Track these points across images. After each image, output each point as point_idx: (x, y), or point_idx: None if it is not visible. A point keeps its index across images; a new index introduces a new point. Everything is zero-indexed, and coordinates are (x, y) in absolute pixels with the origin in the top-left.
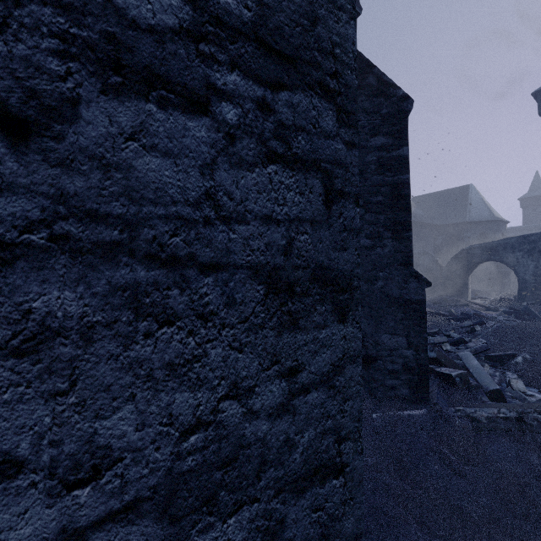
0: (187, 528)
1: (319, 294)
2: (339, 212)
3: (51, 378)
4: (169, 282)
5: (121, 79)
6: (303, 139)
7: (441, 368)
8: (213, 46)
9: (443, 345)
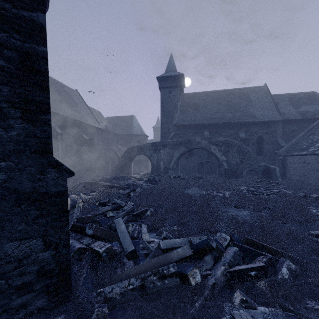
0: None
1: None
2: None
3: None
4: None
5: None
6: None
7: (96, 243)
8: None
9: (107, 213)
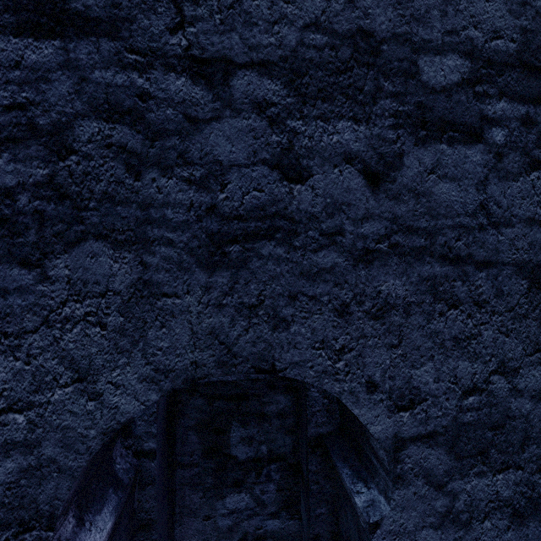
0: (466, 467)
1: None
2: None
3: (389, 335)
4: (454, 276)
5: (425, 132)
6: None
7: None
8: (485, 85)
9: None
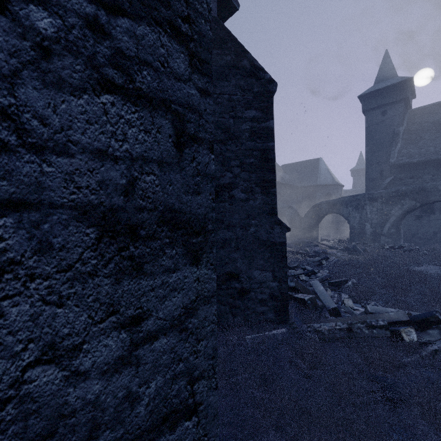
0: None
1: (168, 237)
2: (192, 156)
3: None
4: None
5: None
6: (148, 74)
7: (298, 295)
8: None
9: (300, 276)
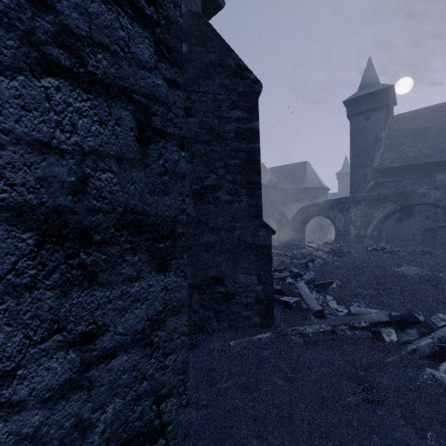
0: None
1: (129, 242)
2: (158, 153)
3: None
4: None
5: None
6: (104, 58)
7: (284, 297)
8: None
9: (286, 278)
